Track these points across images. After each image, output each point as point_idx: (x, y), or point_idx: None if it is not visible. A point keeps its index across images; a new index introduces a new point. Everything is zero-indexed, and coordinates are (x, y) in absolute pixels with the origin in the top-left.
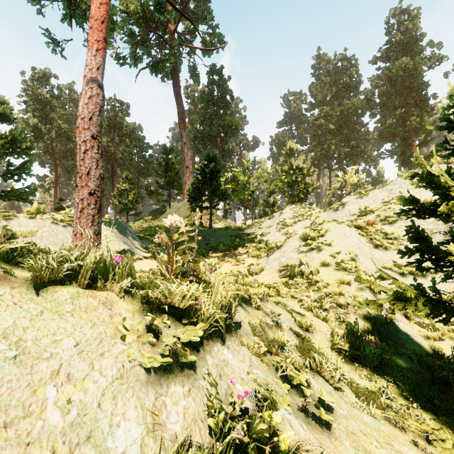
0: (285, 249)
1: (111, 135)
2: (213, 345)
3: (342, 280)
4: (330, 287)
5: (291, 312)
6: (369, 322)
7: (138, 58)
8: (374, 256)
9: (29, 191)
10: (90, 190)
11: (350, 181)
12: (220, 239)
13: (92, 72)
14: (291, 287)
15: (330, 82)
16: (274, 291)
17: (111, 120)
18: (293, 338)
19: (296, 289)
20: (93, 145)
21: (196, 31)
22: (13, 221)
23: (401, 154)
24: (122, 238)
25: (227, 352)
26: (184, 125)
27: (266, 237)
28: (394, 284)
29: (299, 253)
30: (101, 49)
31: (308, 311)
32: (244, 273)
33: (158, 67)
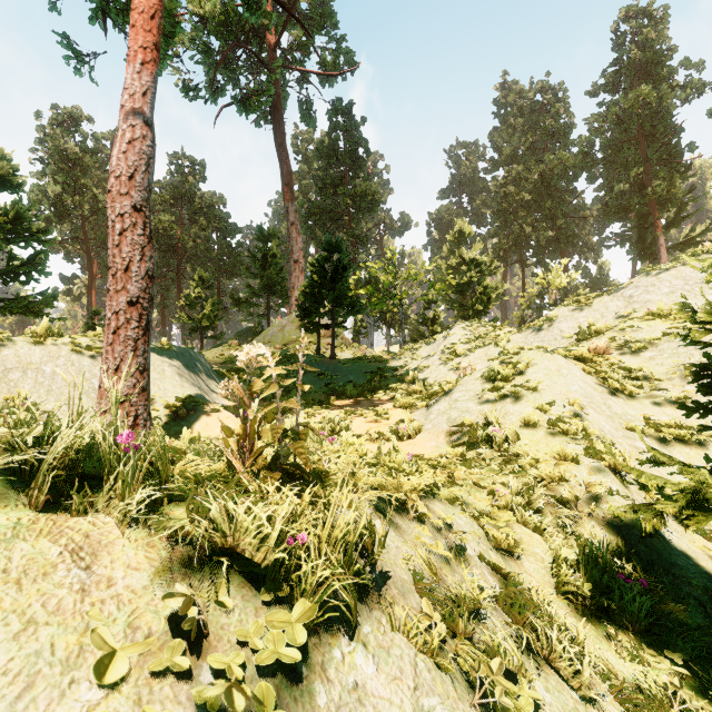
0: (458, 395)
1: (177, 212)
2: (332, 643)
3: (564, 454)
4: (541, 466)
5: (478, 517)
6: (617, 533)
7: (218, 88)
8: (611, 409)
9: (43, 300)
10: (130, 297)
11: (556, 284)
12: (348, 377)
13: (134, 99)
14: (473, 465)
15: (523, 126)
16: (444, 473)
17: (177, 187)
18: (487, 577)
19: (482, 470)
20: (136, 222)
21: (310, 46)
22: (6, 349)
23: (638, 240)
24: (188, 376)
25: (363, 660)
26: (292, 194)
27: (423, 374)
28: (684, 474)
29: (481, 403)
30: (150, 61)
31: (506, 512)
32: (388, 436)
33: (250, 102)
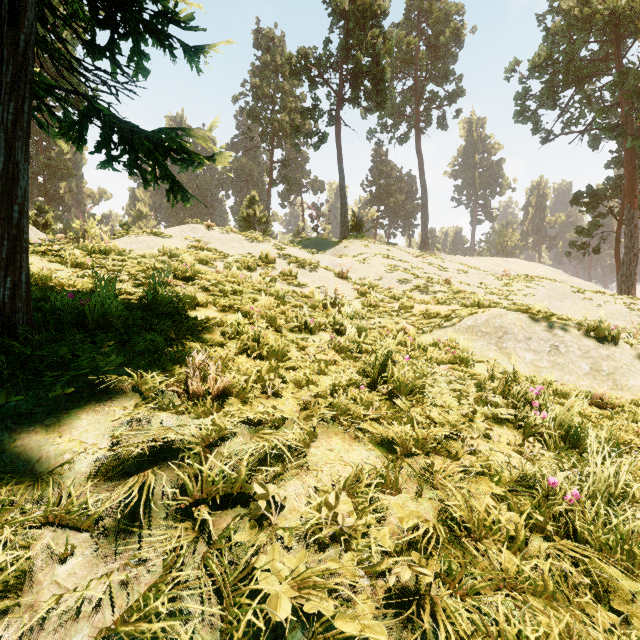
0: None
1: None
2: None
3: None
4: None
5: None
6: None
7: None
8: None
9: None
10: None
11: None
12: None
13: None
14: None
15: None
16: None
17: None
18: None
19: None
20: None
21: None
22: None
23: None
24: None
25: None
26: None
27: None
28: None
29: None
30: None
31: None
32: None
33: None
